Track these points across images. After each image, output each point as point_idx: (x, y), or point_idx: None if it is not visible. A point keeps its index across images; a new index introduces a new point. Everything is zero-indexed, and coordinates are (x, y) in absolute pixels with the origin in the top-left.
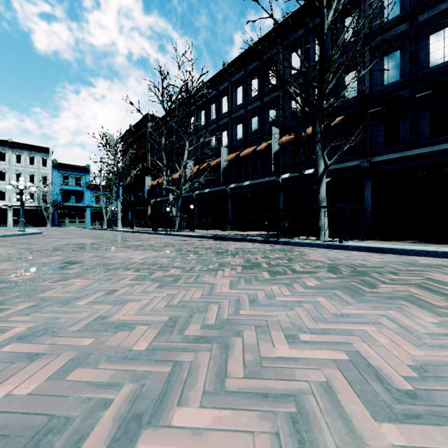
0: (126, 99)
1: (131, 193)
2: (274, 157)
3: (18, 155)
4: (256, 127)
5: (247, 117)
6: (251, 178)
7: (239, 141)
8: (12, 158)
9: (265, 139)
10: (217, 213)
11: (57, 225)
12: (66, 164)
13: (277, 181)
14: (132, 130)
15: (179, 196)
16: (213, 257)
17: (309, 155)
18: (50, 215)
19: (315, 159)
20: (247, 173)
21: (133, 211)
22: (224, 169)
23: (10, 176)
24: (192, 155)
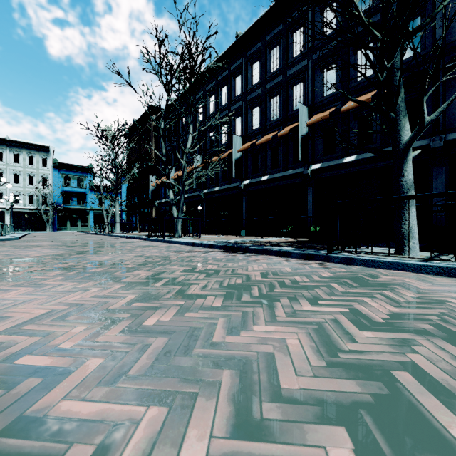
0: (112, 69)
1: (136, 194)
2: (302, 142)
3: (16, 154)
4: (277, 108)
5: (265, 98)
6: (270, 171)
7: (255, 127)
8: (10, 158)
9: (288, 122)
10: (228, 215)
11: (57, 229)
12: (68, 164)
13: (305, 174)
14: (136, 125)
15: (181, 193)
16: (217, 313)
17: (384, 111)
18: (50, 218)
19: (394, 117)
20: (265, 166)
21: (137, 213)
22: (237, 161)
23: (7, 176)
24: (197, 140)
